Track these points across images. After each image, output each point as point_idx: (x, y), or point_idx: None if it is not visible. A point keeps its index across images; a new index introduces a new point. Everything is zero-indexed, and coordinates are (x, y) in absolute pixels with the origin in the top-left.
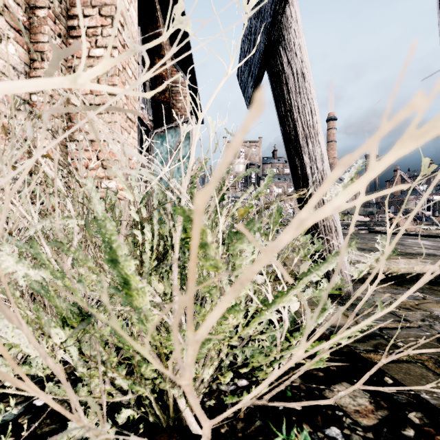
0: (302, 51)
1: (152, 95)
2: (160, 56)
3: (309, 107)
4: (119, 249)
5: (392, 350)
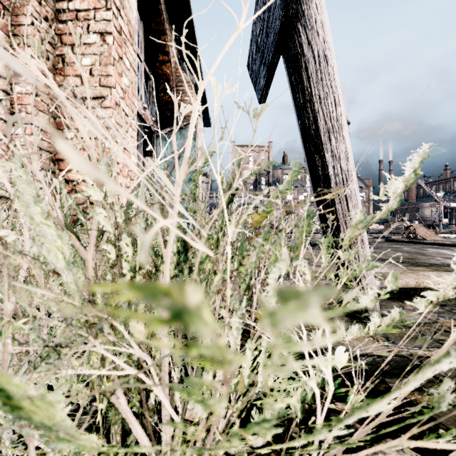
0: (325, 29)
1: None
2: (164, 53)
3: (333, 96)
4: None
5: None
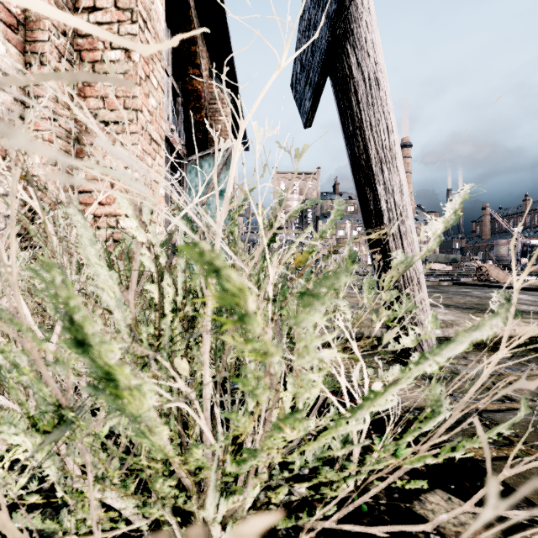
0: (376, 49)
1: (152, 51)
2: (195, 66)
3: (385, 123)
4: (87, 324)
5: (519, 458)
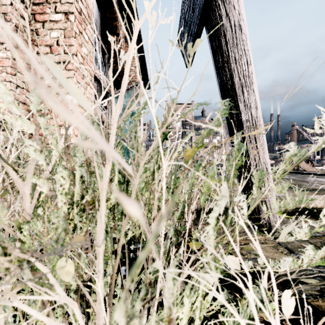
0: (240, 4)
1: None
2: (116, 34)
3: (245, 58)
4: None
5: None
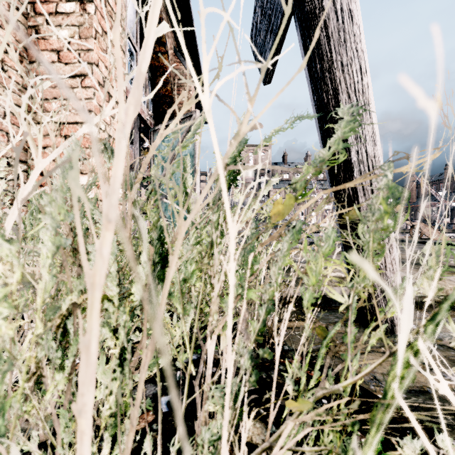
0: None
1: None
2: (161, 44)
3: (358, 63)
4: None
5: None
